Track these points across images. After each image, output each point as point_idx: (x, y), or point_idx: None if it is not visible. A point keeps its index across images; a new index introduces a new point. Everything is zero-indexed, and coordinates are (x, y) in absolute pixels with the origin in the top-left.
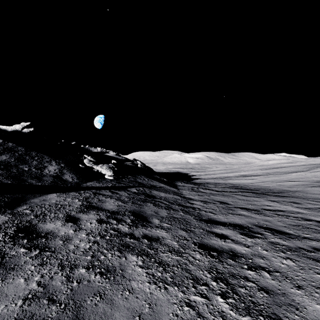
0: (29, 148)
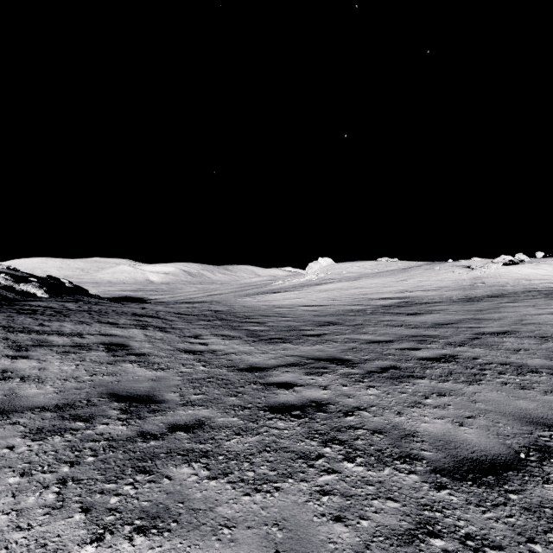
0: None
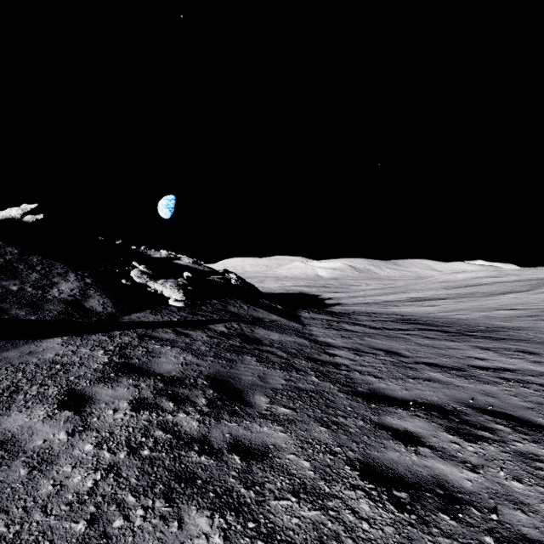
0: (28, 250)
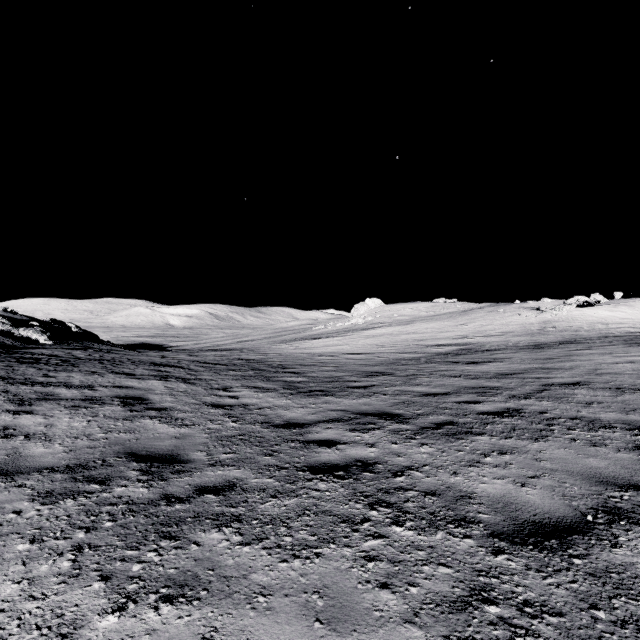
0: None
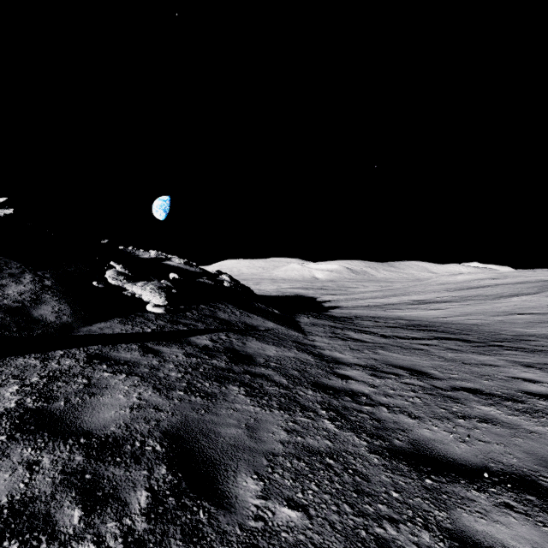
0: None
